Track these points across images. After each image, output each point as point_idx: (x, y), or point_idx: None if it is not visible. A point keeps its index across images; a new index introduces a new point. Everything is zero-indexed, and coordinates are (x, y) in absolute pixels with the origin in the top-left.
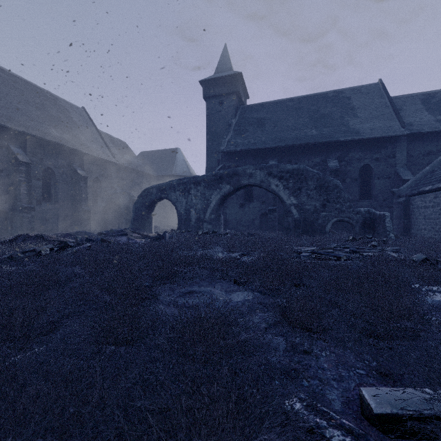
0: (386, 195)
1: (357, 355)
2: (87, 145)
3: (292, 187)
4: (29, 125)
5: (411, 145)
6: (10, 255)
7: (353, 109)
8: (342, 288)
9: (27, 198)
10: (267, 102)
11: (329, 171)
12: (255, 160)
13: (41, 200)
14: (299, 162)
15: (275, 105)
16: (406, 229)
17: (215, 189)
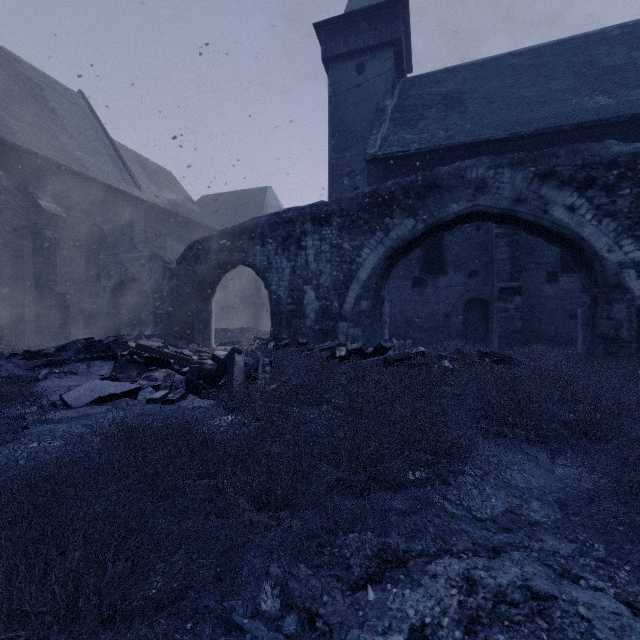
0: None
1: None
2: (74, 153)
3: (629, 211)
4: None
5: None
6: None
7: None
8: None
9: None
10: (458, 65)
11: None
12: None
13: None
14: None
15: (479, 68)
16: None
17: (371, 233)
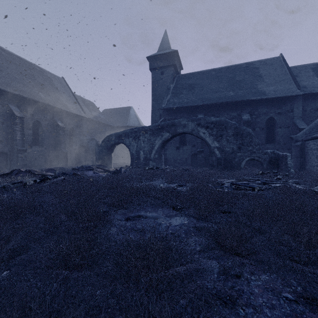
0: (286, 140)
1: (283, 279)
2: (65, 104)
3: (215, 134)
4: (23, 90)
5: (305, 102)
6: (3, 186)
7: (260, 76)
8: (263, 216)
9: (21, 143)
10: (196, 72)
11: (243, 122)
12: (187, 114)
13: (32, 144)
14: (220, 116)
15: (202, 74)
16: (302, 166)
17: (158, 136)
